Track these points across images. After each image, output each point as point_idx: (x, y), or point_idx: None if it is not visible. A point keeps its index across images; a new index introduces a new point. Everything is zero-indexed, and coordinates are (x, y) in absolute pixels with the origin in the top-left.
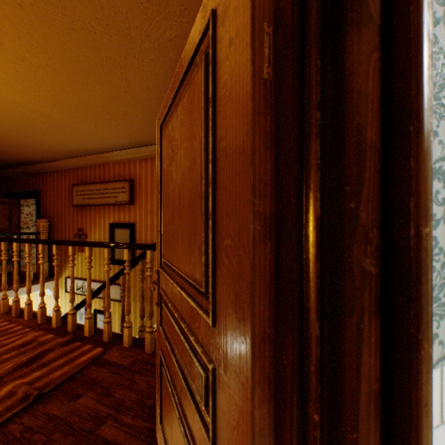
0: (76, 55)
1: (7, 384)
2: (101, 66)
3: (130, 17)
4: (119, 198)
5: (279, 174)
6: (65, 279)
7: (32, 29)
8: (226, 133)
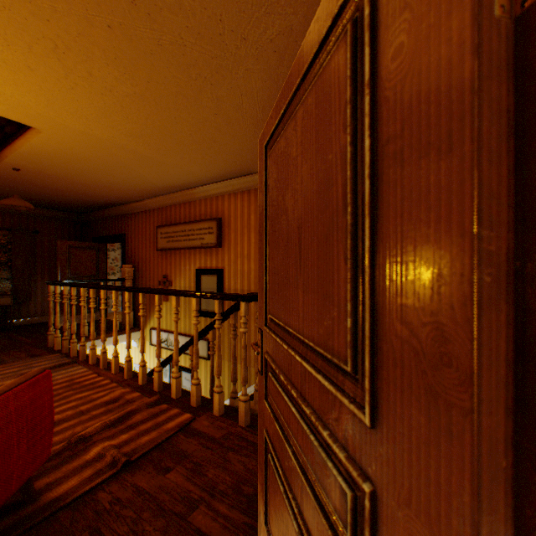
0: (163, 76)
1: (97, 445)
2: (189, 86)
3: (224, 18)
4: (206, 240)
5: (530, 183)
6: (149, 330)
7: (120, 53)
8: (401, 128)
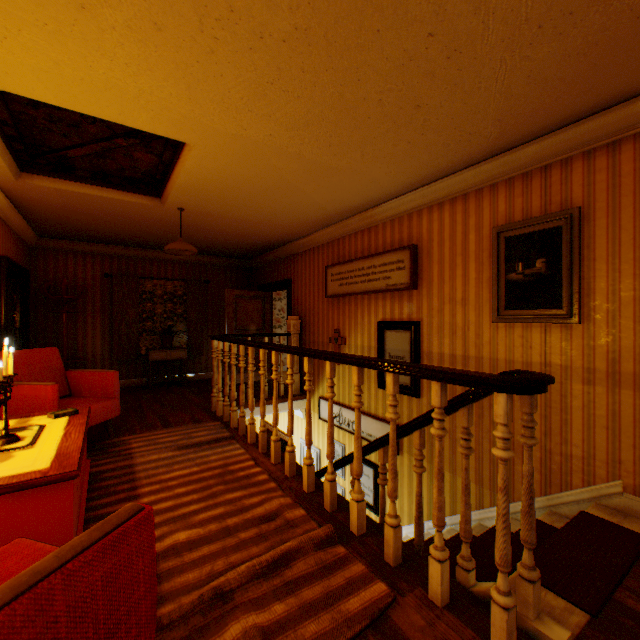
0: None
1: (236, 617)
2: None
3: None
4: (392, 280)
5: None
6: (317, 399)
7: None
8: None
